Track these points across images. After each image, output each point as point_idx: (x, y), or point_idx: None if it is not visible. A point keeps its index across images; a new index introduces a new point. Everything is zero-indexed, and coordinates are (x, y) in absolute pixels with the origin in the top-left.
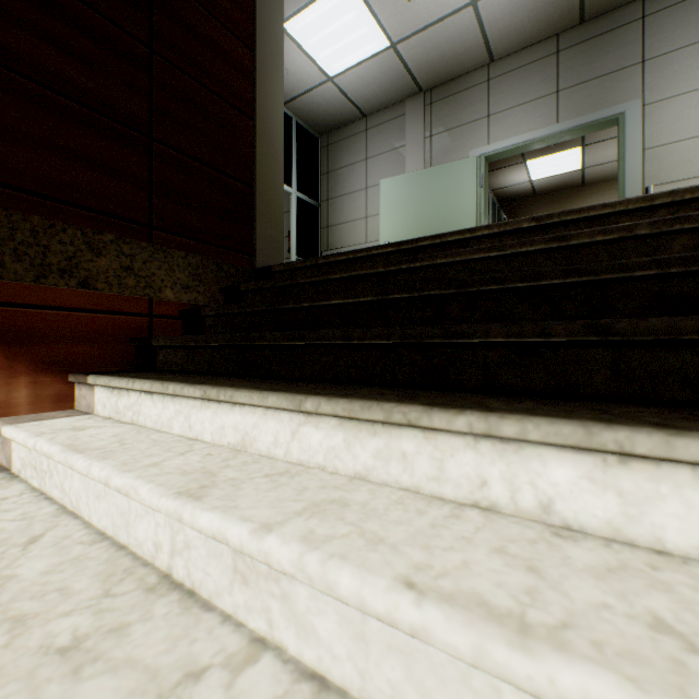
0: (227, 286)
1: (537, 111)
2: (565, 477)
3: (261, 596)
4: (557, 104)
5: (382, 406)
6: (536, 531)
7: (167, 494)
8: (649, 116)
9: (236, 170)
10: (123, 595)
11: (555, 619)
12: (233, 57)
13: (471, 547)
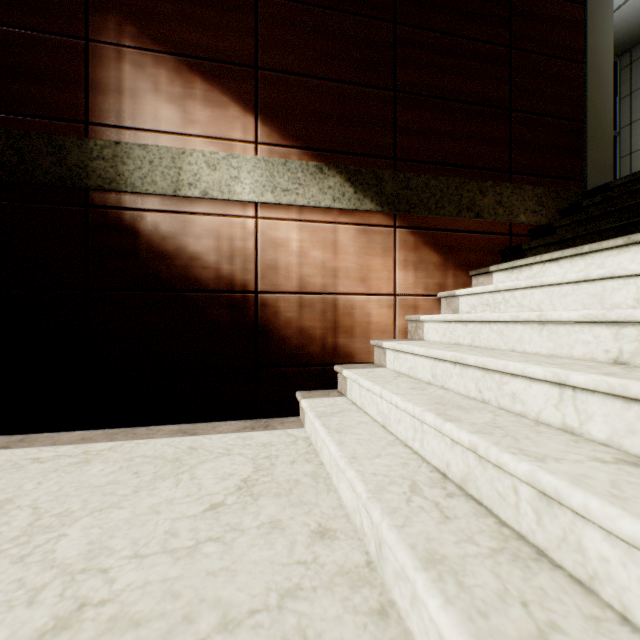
0: (565, 207)
1: None
2: None
3: None
4: None
5: None
6: None
7: None
8: None
9: (568, 113)
10: None
11: None
12: (565, 20)
13: None
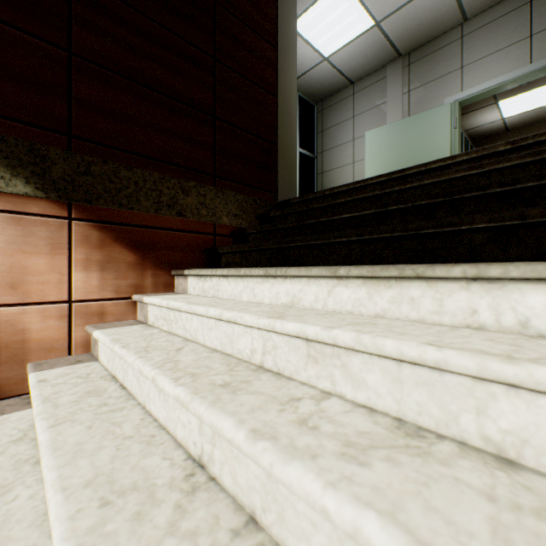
0: (260, 214)
1: (510, 56)
2: (539, 302)
3: (327, 368)
4: (530, 47)
5: (396, 267)
6: (516, 336)
7: (262, 317)
8: None
9: (265, 134)
10: (241, 371)
11: (532, 357)
12: (263, 55)
13: (468, 338)
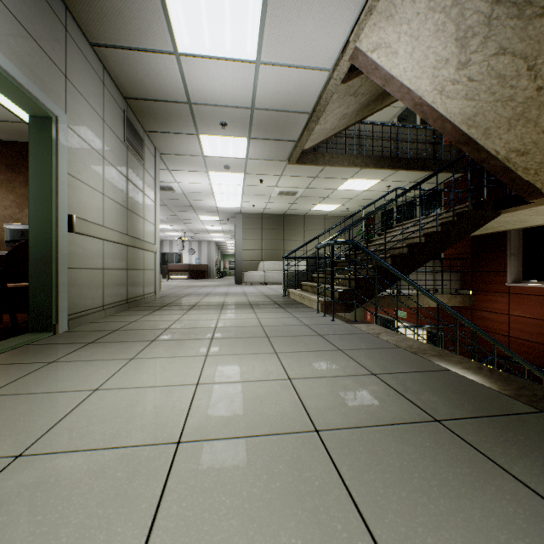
0: None
1: None
2: None
3: None
4: None
5: None
6: None
7: None
8: (70, 140)
9: None
10: None
11: None
12: None
13: None
